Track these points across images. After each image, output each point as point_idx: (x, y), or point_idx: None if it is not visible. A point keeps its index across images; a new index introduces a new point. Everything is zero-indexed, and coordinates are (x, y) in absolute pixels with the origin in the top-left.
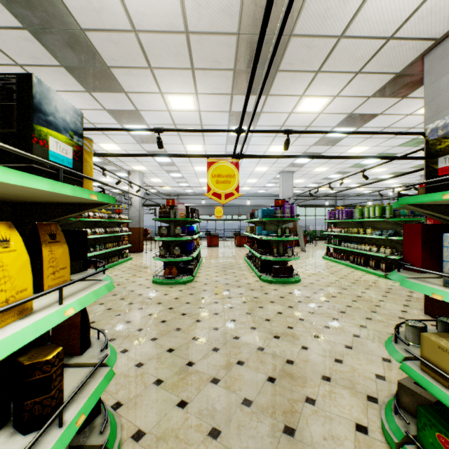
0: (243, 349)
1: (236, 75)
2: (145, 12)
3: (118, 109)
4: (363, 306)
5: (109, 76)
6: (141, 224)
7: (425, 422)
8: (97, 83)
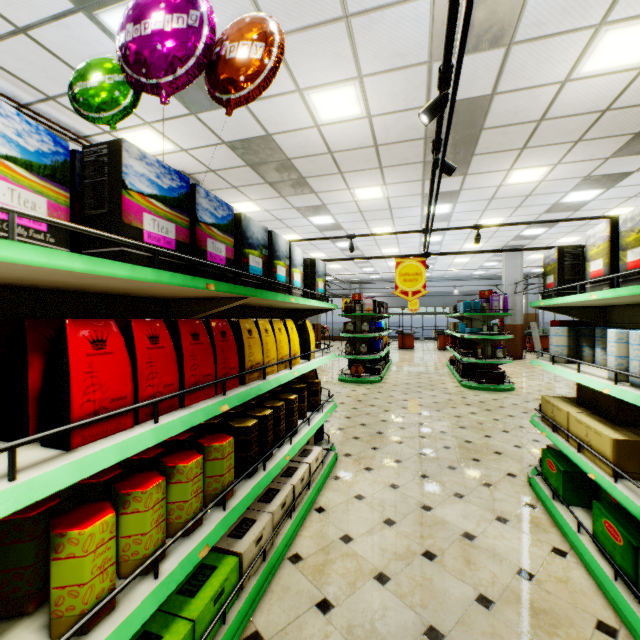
0: (426, 430)
1: (427, 165)
2: (341, 141)
3: (306, 206)
4: None
5: (303, 183)
6: (319, 320)
7: (543, 456)
8: (291, 189)
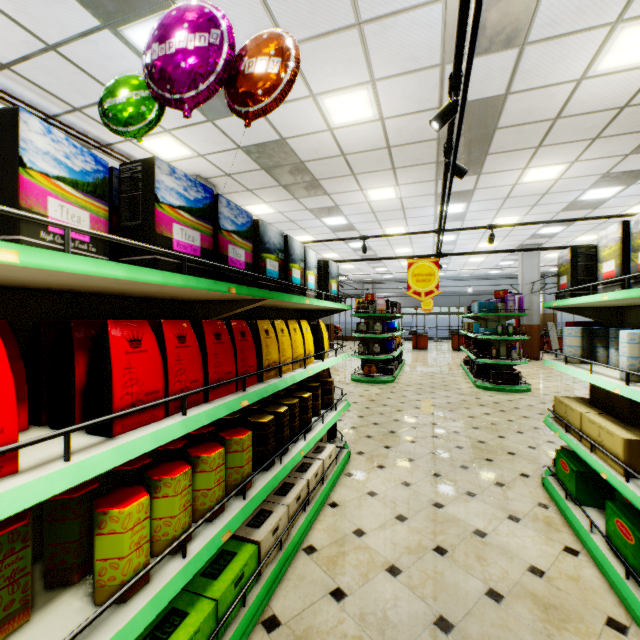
0: (439, 430)
1: (440, 165)
2: (353, 143)
3: (319, 207)
4: None
5: (316, 185)
6: (332, 320)
7: (557, 457)
8: (305, 191)
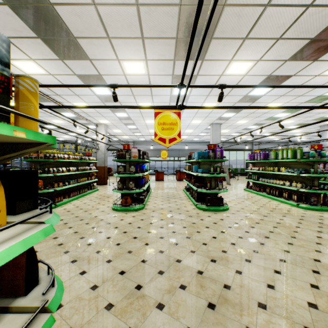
0: (184, 272)
1: (178, 43)
2: None
3: (86, 74)
4: (283, 232)
5: (76, 45)
6: (105, 164)
7: None
8: (67, 52)
